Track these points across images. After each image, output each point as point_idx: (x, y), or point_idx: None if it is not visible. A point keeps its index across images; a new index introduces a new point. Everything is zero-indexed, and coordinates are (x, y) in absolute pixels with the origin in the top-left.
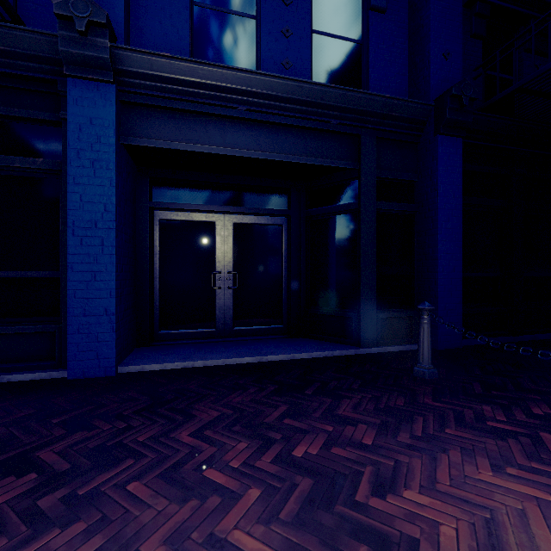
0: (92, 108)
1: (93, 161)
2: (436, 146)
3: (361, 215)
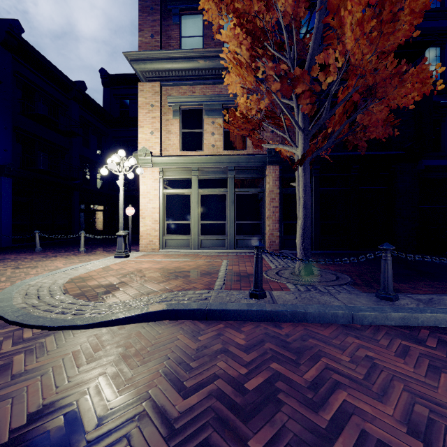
0: None
1: None
2: (1, 180)
3: None
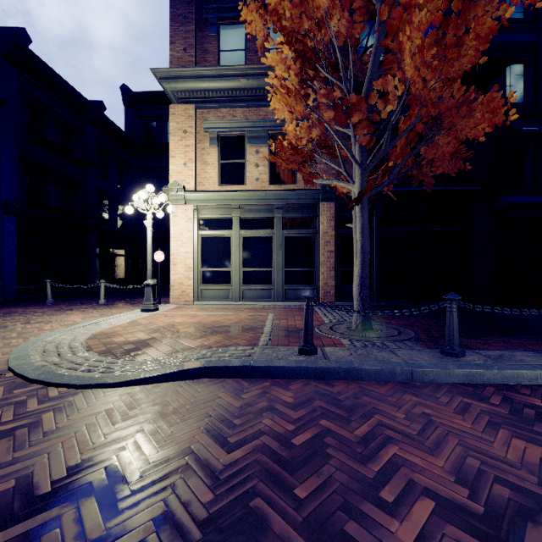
0: None
1: None
2: (5, 219)
3: None
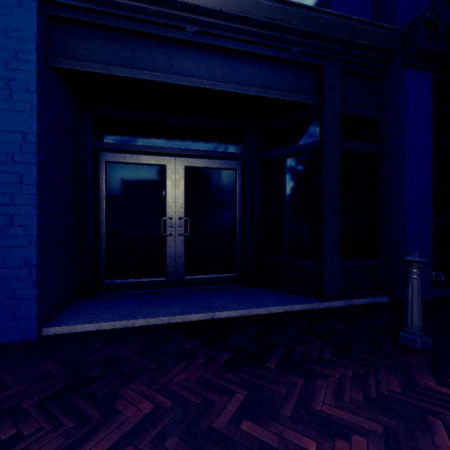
0: (8, 16)
1: (9, 81)
2: (404, 80)
3: (323, 154)
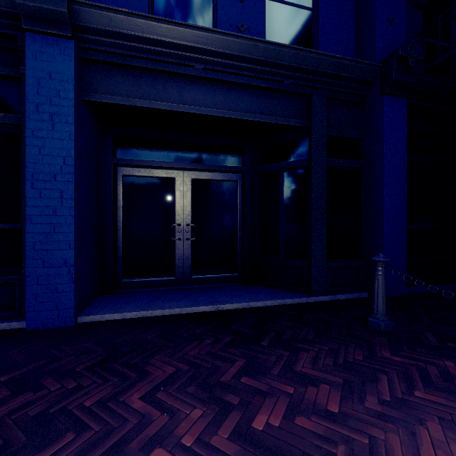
0: (51, 62)
1: (52, 115)
2: (382, 106)
3: (312, 170)
